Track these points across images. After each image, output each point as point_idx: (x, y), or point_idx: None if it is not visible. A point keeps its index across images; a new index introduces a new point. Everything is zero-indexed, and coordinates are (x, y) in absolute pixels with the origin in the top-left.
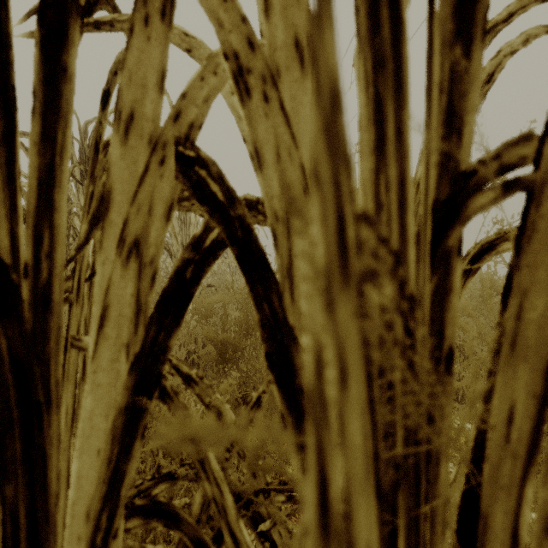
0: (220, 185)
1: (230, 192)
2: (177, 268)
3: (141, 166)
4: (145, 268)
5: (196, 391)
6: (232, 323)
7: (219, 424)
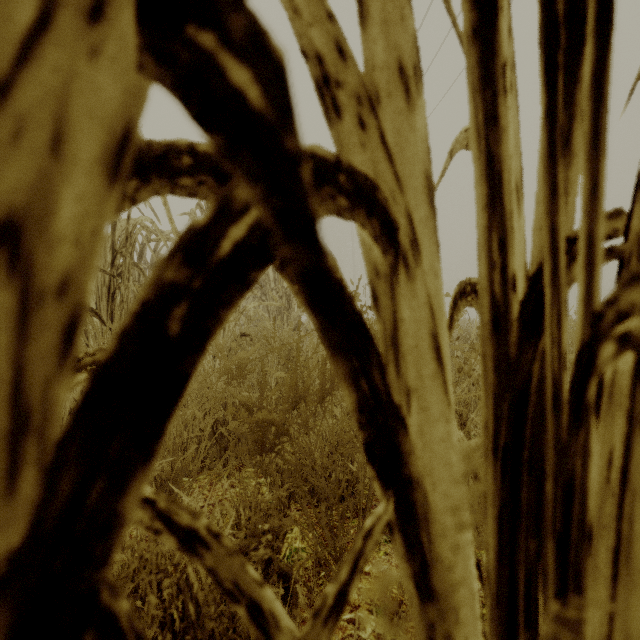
0: (254, 59)
1: (285, 74)
2: (141, 306)
3: (23, 5)
4: (38, 305)
5: (207, 559)
6: (272, 384)
7: (254, 624)
